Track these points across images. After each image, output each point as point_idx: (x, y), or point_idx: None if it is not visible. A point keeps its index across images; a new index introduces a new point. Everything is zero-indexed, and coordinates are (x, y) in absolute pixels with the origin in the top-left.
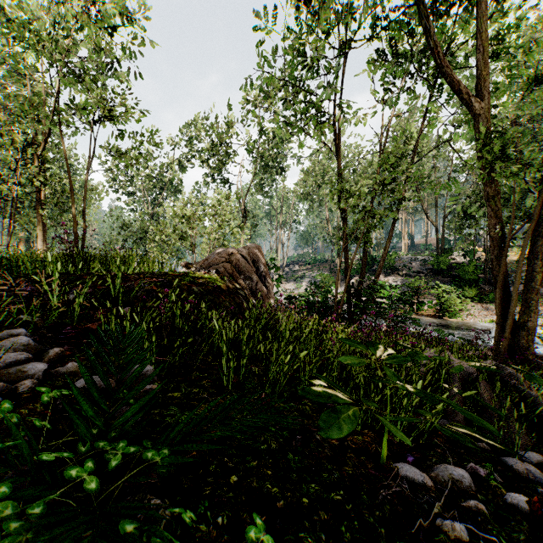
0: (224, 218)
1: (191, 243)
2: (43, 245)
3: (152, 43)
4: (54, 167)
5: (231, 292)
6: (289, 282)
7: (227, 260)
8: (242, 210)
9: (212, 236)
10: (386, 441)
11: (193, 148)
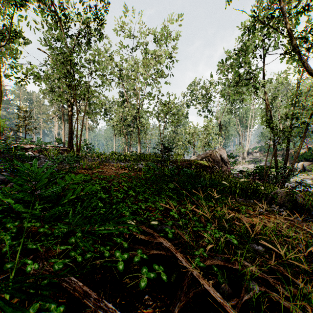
0: (209, 132)
1: (193, 144)
2: (139, 148)
3: (177, 60)
4: (144, 120)
5: (210, 167)
6: (251, 164)
7: (209, 155)
8: (219, 125)
9: (203, 141)
10: (236, 194)
11: (194, 96)
